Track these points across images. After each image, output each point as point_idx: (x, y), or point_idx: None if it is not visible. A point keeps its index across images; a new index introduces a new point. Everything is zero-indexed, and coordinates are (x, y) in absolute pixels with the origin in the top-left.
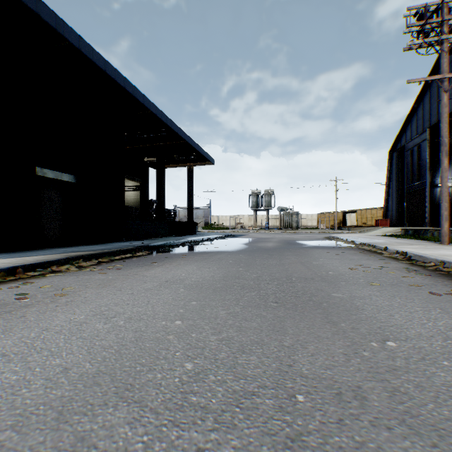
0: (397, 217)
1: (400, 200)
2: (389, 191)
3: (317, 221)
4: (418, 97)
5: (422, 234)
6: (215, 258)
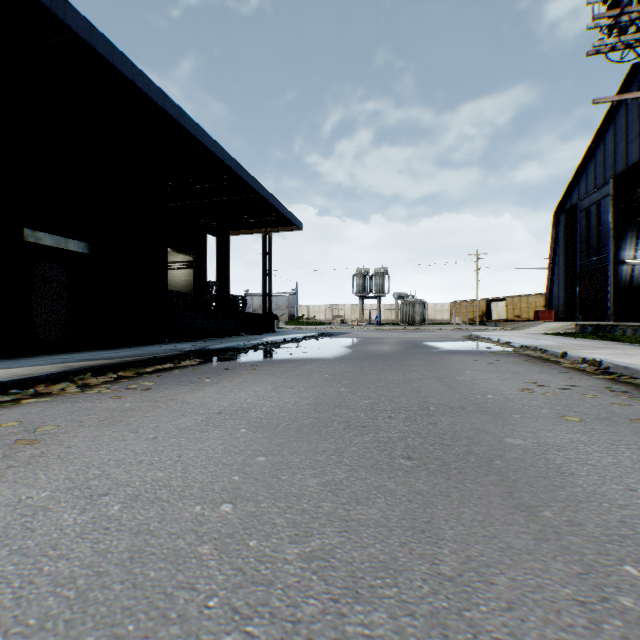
0: (565, 308)
1: (569, 283)
2: (554, 270)
3: (450, 313)
4: (597, 134)
5: (608, 332)
6: (303, 369)
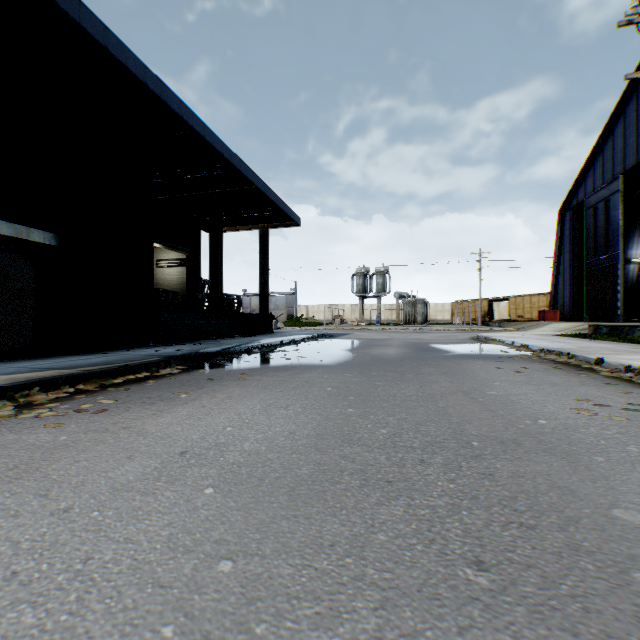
0: (571, 308)
1: (576, 283)
2: (559, 269)
3: (451, 313)
4: (605, 129)
5: (626, 334)
6: (301, 380)
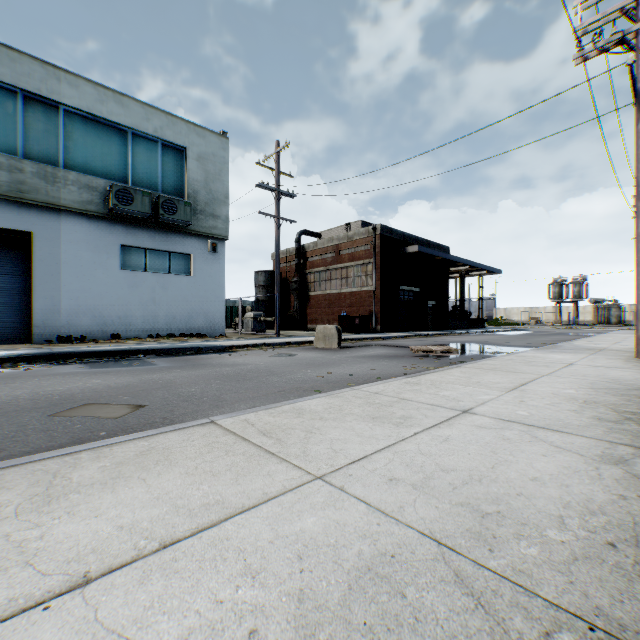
0: None
1: None
2: None
3: None
4: None
5: None
6: (502, 335)
